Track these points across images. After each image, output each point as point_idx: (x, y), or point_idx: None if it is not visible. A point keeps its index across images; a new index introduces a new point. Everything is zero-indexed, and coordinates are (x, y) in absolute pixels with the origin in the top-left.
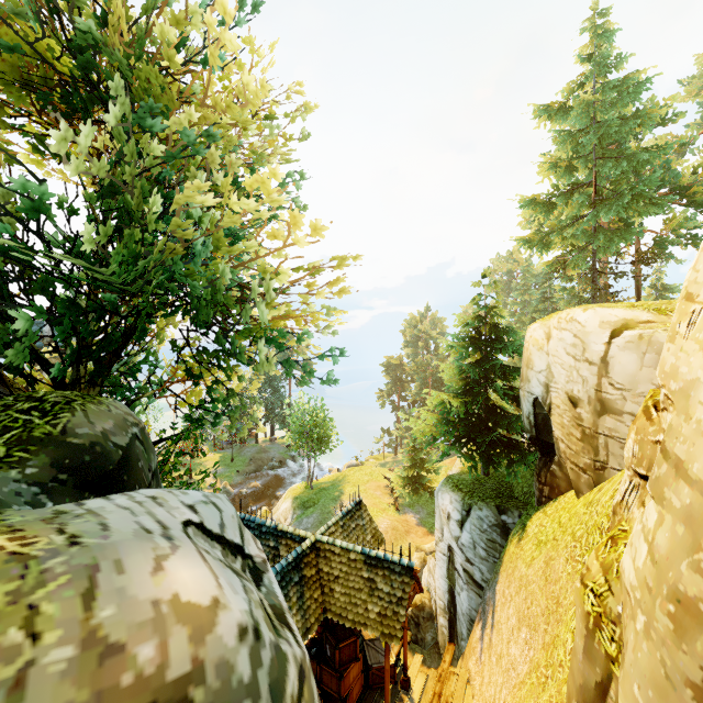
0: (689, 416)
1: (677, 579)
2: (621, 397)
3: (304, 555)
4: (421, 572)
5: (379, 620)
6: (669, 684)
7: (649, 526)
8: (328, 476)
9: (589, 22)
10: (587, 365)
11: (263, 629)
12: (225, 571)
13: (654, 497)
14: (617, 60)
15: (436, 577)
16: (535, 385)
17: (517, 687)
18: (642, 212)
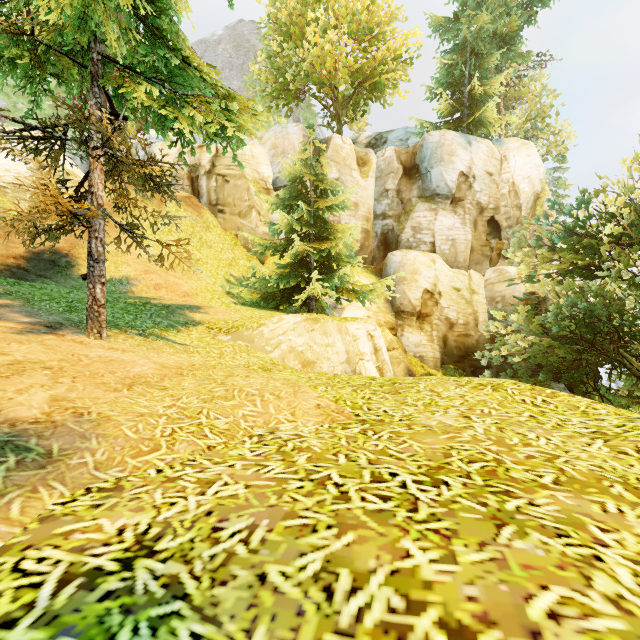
0: None
1: None
2: None
3: None
4: None
5: None
6: None
7: None
8: None
9: None
10: None
11: None
12: None
13: None
14: None
15: None
16: None
17: None
18: None
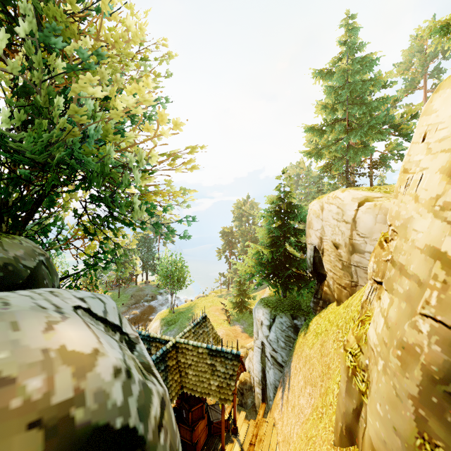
0: (407, 239)
1: (402, 334)
2: (364, 242)
3: (168, 352)
4: (244, 361)
5: (218, 390)
6: (398, 399)
7: (385, 307)
8: (185, 304)
9: (344, 21)
10: (344, 224)
11: (133, 372)
12: (105, 336)
13: (387, 289)
14: (360, 46)
15: (254, 362)
16: (314, 238)
17: (305, 422)
18: (374, 138)
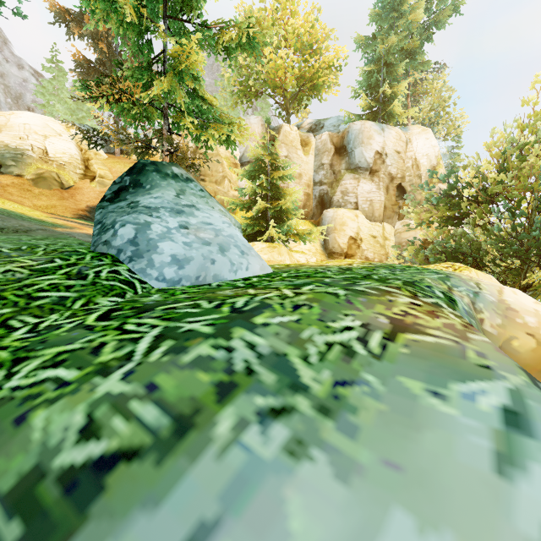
0: None
1: None
2: None
3: None
4: None
5: None
6: None
7: None
8: None
9: None
10: None
11: None
12: None
13: None
14: None
15: None
16: None
17: None
18: None
